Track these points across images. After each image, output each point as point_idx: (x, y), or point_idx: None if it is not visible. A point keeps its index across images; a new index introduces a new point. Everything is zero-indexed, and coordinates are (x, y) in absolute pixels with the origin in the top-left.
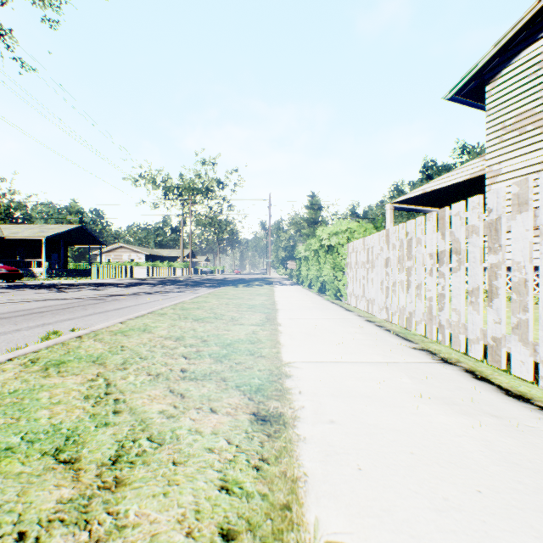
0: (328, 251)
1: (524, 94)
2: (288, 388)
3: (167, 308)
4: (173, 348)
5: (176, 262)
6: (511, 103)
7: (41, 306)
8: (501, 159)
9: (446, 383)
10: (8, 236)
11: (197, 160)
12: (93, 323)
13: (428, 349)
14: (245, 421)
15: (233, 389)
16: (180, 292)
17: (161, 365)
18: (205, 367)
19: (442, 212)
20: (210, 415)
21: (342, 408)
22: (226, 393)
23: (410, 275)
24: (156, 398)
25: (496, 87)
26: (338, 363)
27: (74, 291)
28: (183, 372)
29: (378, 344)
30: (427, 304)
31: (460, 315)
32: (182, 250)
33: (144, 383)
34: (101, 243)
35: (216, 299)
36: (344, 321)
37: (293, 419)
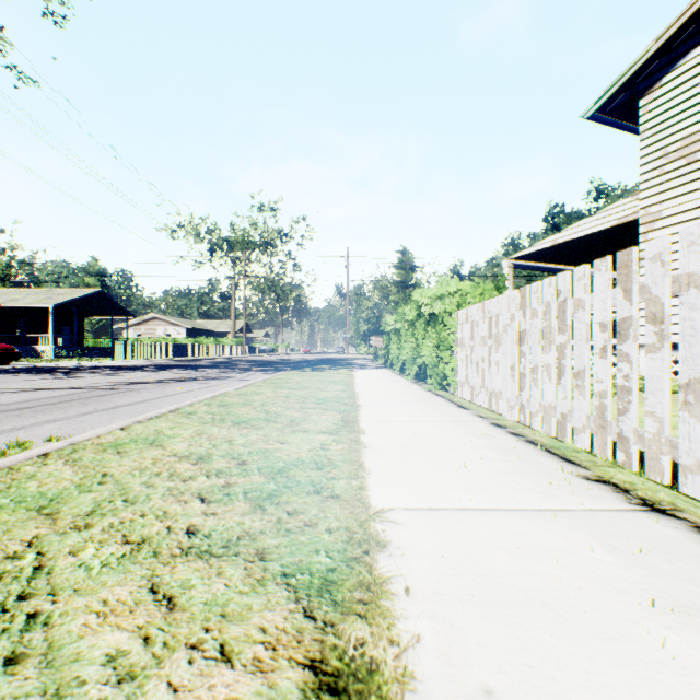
0: (429, 322)
1: (695, 109)
2: (382, 578)
3: (199, 403)
4: (187, 478)
5: (226, 338)
6: (675, 121)
7: (25, 400)
8: (661, 197)
9: (682, 563)
10: (5, 303)
11: (253, 205)
12: (87, 427)
13: (610, 481)
14: (291, 694)
15: (276, 584)
16: (226, 378)
17: (155, 517)
18: (232, 523)
19: (625, 255)
20: (216, 671)
21: (501, 643)
22: (260, 594)
23: (563, 356)
24: (116, 611)
25: (655, 101)
26: (468, 512)
27: (82, 377)
28: (190, 536)
29: (525, 469)
30: (595, 402)
31: (662, 423)
32: (234, 322)
33: (107, 567)
34: (127, 312)
35: (273, 390)
36: (459, 425)
37: (401, 684)
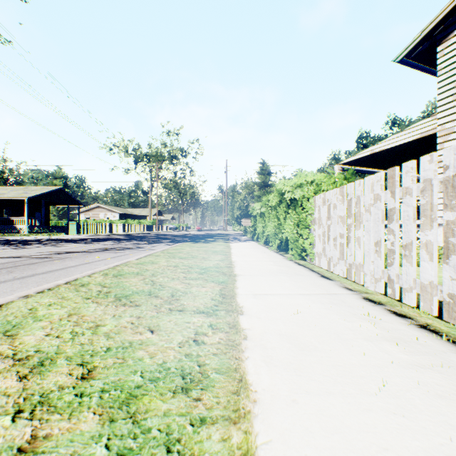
0: (290, 206)
1: None
2: None
3: (99, 273)
4: None
5: (145, 220)
6: None
7: None
8: (454, 116)
9: None
10: None
11: (163, 131)
12: None
13: None
14: None
15: None
16: (137, 248)
17: None
18: None
19: None
20: None
21: None
22: None
23: (453, 234)
24: None
25: (449, 46)
26: None
27: (32, 247)
28: None
29: None
30: None
31: None
32: (150, 210)
33: None
34: (79, 203)
35: (166, 259)
36: (333, 300)
37: None
